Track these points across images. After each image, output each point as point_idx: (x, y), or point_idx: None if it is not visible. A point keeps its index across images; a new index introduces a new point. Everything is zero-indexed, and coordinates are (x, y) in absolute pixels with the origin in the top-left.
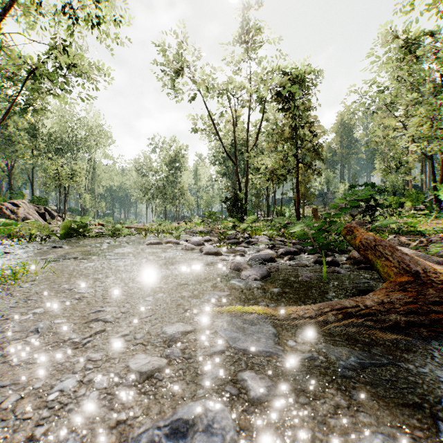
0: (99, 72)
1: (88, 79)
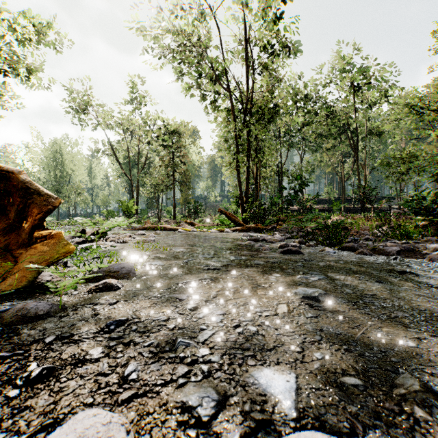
0: (12, 99)
1: (2, 105)
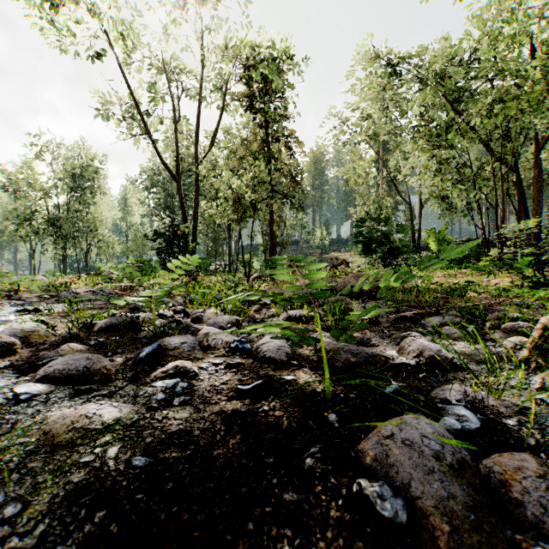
0: None
1: None
